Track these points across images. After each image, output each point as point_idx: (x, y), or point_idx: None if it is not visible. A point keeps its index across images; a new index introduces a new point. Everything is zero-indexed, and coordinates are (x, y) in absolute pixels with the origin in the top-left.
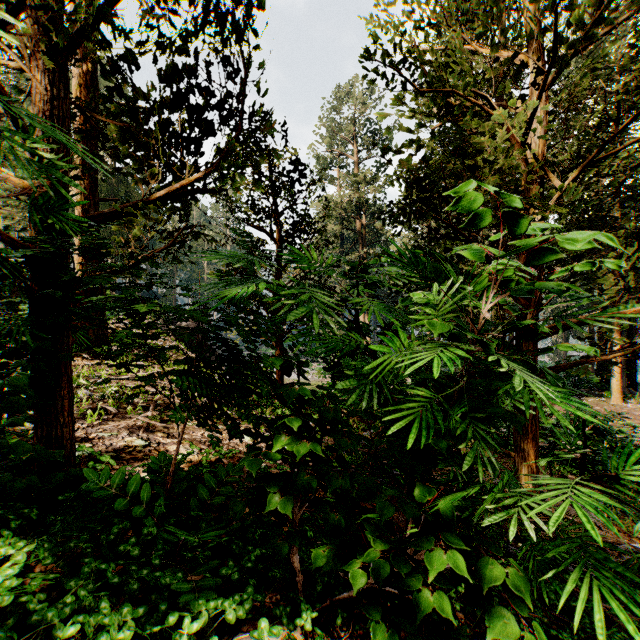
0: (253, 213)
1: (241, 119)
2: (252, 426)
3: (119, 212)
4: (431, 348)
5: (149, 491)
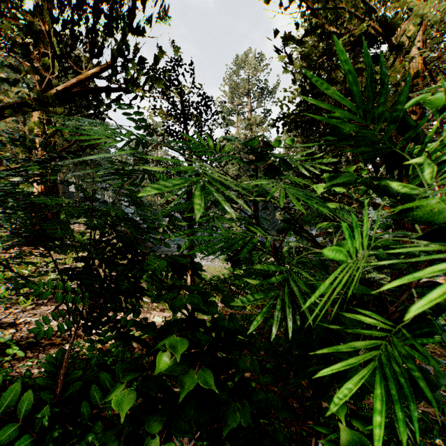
0: (169, 136)
1: (134, 5)
2: (166, 307)
3: (13, 106)
4: (444, 255)
5: (31, 401)
